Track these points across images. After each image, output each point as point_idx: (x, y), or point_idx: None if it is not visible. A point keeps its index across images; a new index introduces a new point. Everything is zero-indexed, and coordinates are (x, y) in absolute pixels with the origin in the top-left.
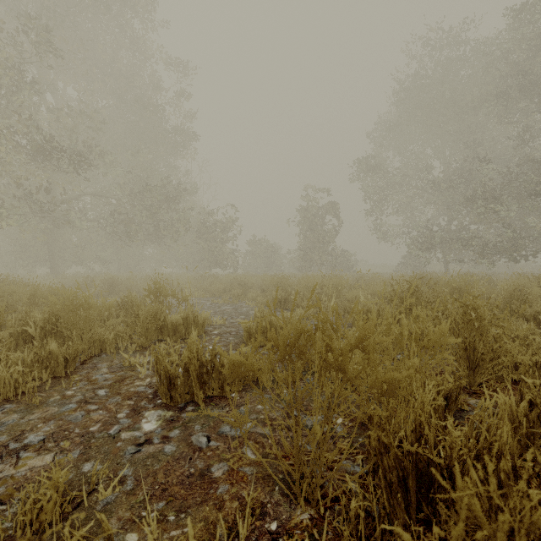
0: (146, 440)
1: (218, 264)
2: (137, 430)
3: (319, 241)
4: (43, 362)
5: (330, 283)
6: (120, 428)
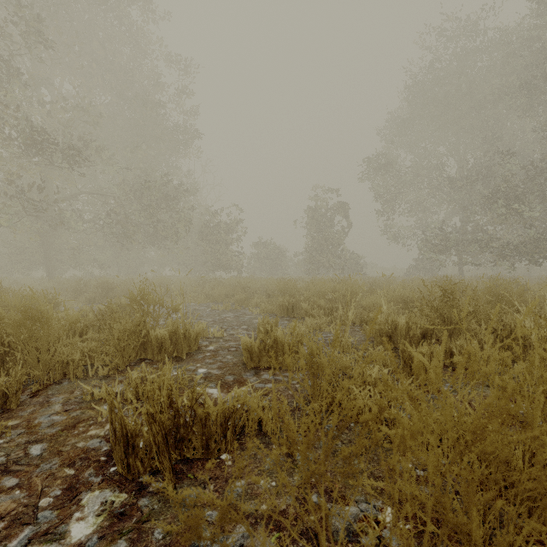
0: None
1: (222, 267)
2: (57, 541)
3: (327, 243)
4: None
5: (342, 288)
6: (31, 536)
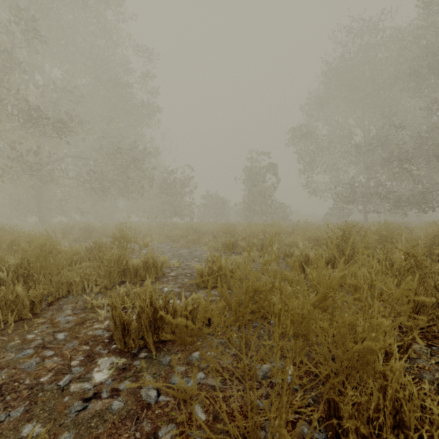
0: (95, 394)
1: (177, 214)
2: (87, 381)
3: (261, 195)
4: (10, 305)
5: (271, 230)
6: (71, 379)
